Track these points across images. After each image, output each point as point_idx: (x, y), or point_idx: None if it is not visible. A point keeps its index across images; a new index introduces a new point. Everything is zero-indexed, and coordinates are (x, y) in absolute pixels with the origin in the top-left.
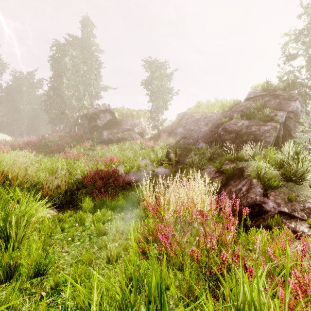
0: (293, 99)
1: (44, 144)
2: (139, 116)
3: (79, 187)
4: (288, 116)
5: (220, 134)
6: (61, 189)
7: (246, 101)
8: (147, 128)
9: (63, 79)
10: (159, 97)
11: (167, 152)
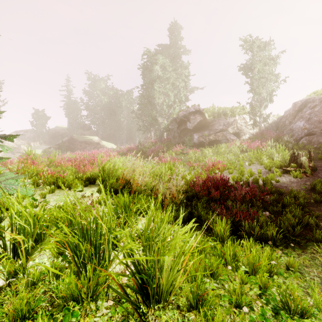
0: None
1: (141, 149)
2: (233, 113)
3: (189, 196)
4: None
5: None
6: (176, 198)
7: None
8: (245, 126)
9: (155, 87)
10: (262, 86)
11: (293, 155)
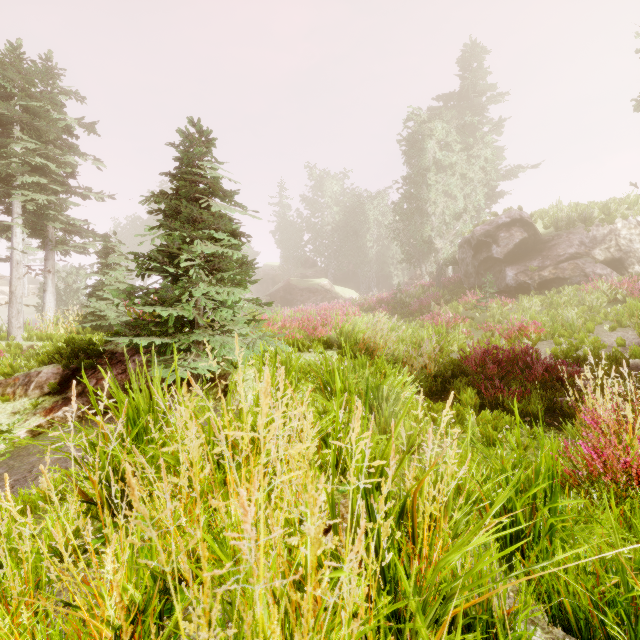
0: None
1: (400, 301)
2: (610, 216)
3: (456, 373)
4: None
5: None
6: (429, 371)
7: None
8: None
9: (428, 184)
10: None
11: None
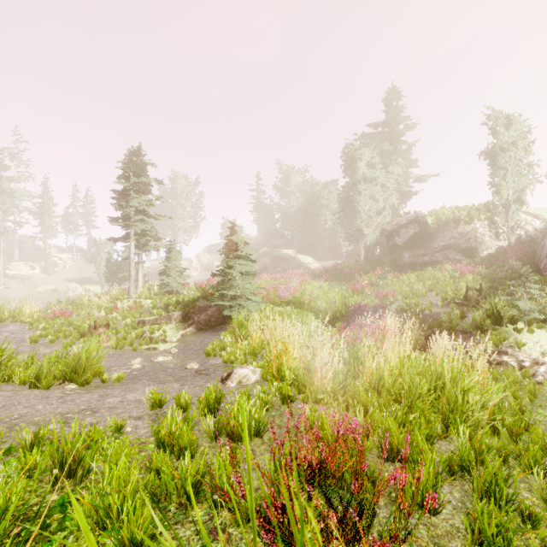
0: None
1: (340, 270)
2: (470, 219)
3: (345, 316)
4: None
5: None
6: (330, 315)
7: None
8: (487, 237)
9: (360, 190)
10: (511, 180)
11: (465, 288)
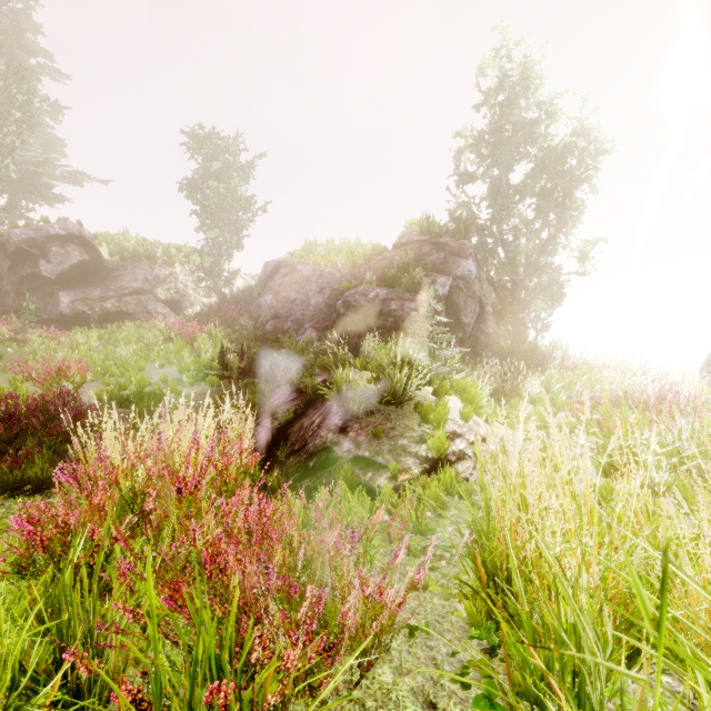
0: (464, 256)
1: None
2: (171, 260)
3: None
4: (457, 286)
5: (340, 313)
6: None
7: (394, 250)
8: (193, 289)
9: None
10: (223, 219)
11: (221, 350)
